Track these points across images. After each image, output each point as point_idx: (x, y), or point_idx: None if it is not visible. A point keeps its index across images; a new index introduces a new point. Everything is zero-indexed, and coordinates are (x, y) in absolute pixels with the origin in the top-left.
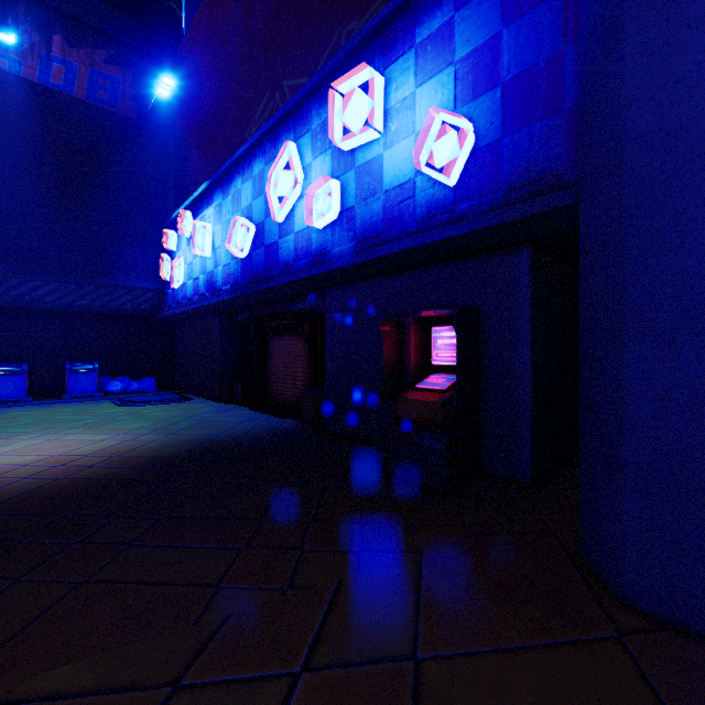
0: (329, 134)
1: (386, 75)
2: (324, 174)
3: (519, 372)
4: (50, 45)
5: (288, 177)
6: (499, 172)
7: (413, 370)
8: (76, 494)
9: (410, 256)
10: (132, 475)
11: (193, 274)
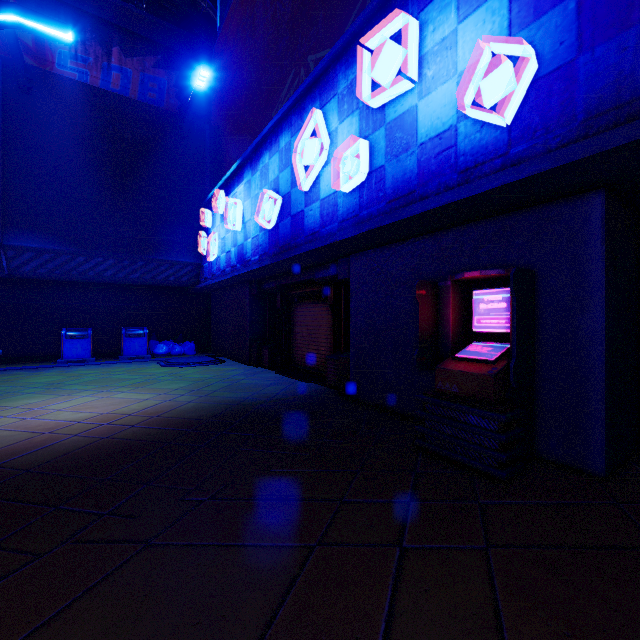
0: (357, 95)
1: (421, 18)
2: (351, 136)
3: (587, 341)
4: (110, 57)
5: (313, 145)
6: (573, 99)
7: (452, 338)
8: (115, 455)
9: (449, 212)
10: (167, 437)
11: (225, 248)
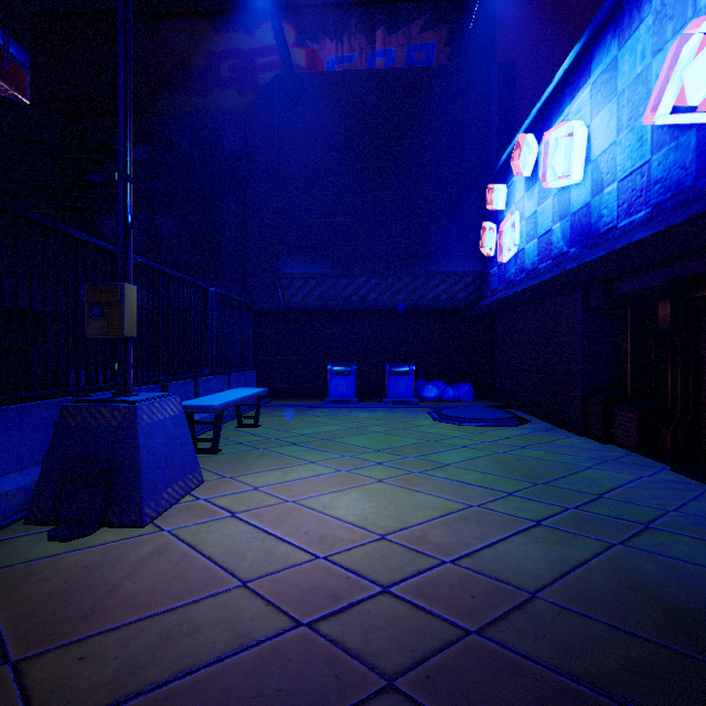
0: None
1: None
2: None
3: None
4: (373, 43)
5: None
6: None
7: None
8: None
9: None
10: None
11: (537, 230)
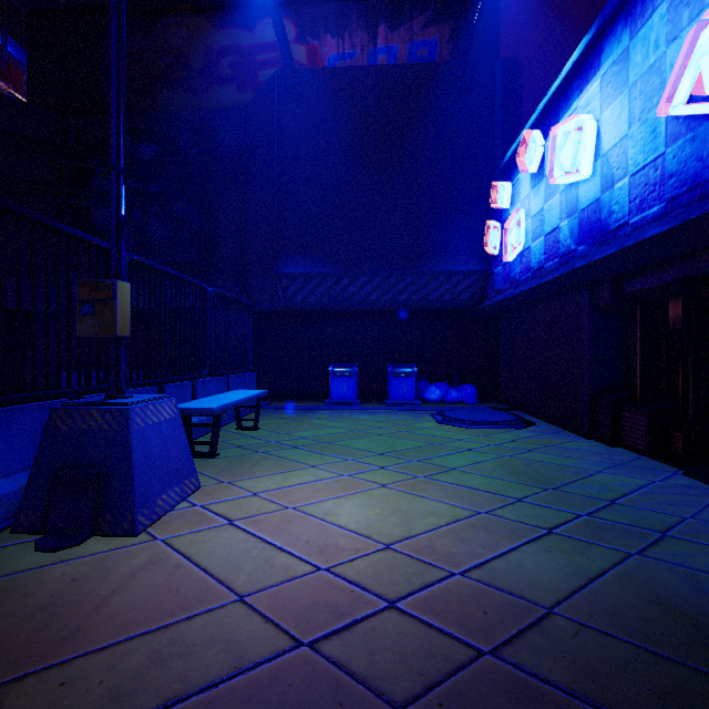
0: None
1: None
2: None
3: None
4: (375, 40)
5: None
6: None
7: None
8: None
9: None
10: None
11: (544, 227)
